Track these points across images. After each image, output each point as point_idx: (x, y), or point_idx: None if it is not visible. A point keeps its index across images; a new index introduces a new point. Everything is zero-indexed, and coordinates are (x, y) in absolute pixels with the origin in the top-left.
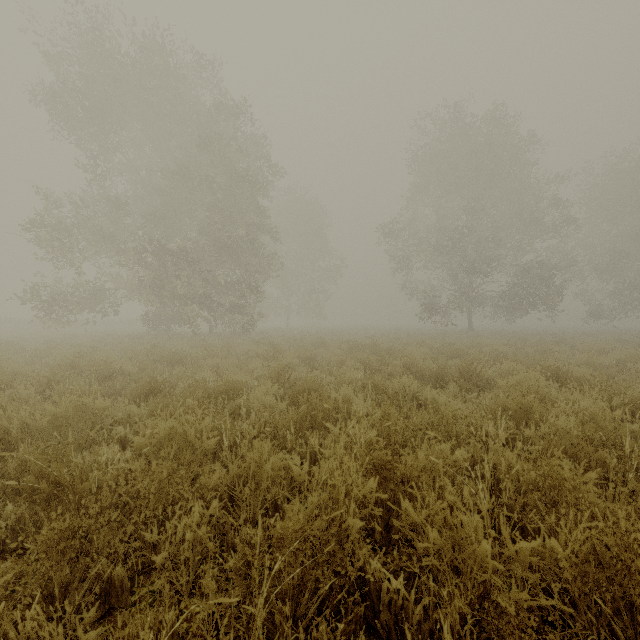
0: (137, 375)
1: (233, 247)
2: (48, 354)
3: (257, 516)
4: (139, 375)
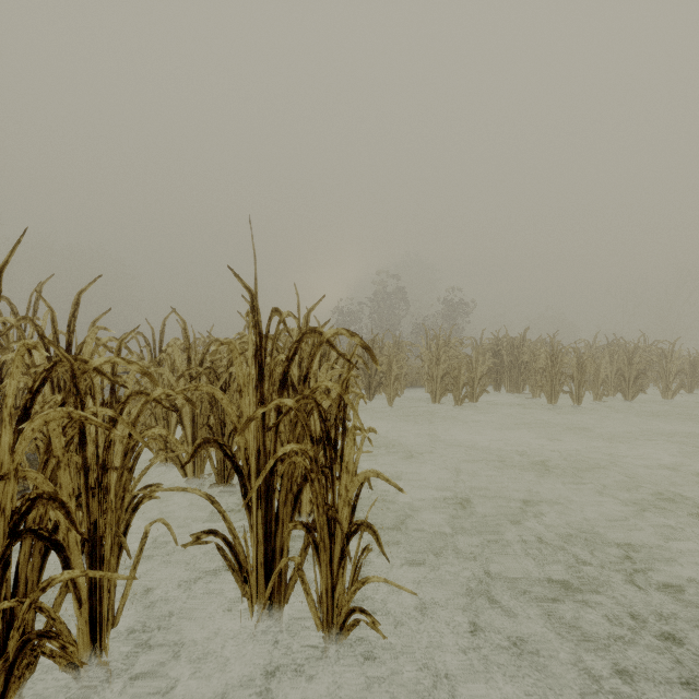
0: None
1: None
2: None
3: None
4: None
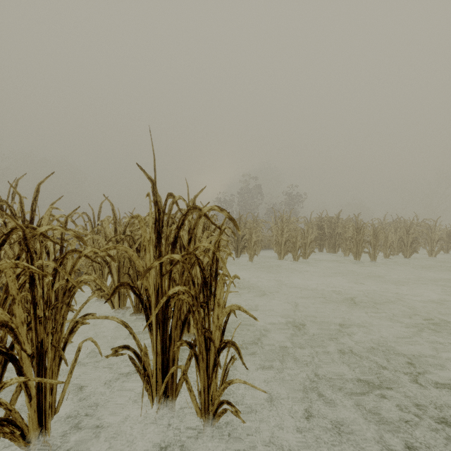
0: None
1: None
2: None
3: None
4: None
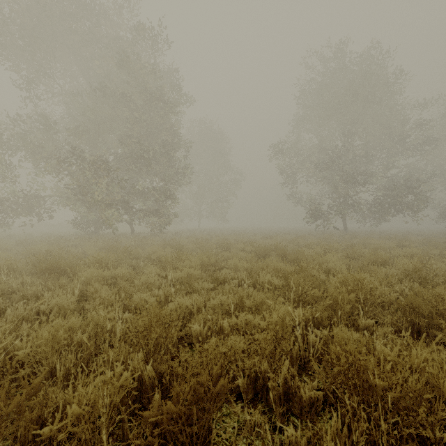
0: None
1: (147, 158)
2: None
3: None
4: None
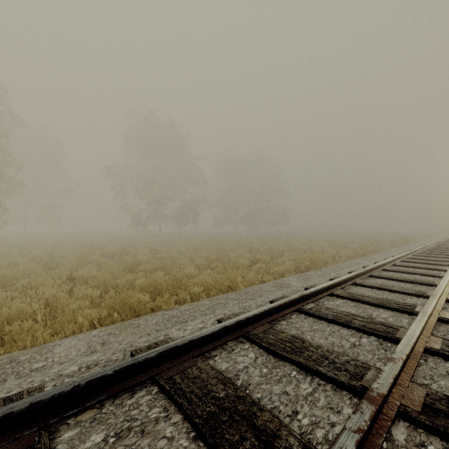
0: None
1: None
2: None
3: None
4: None
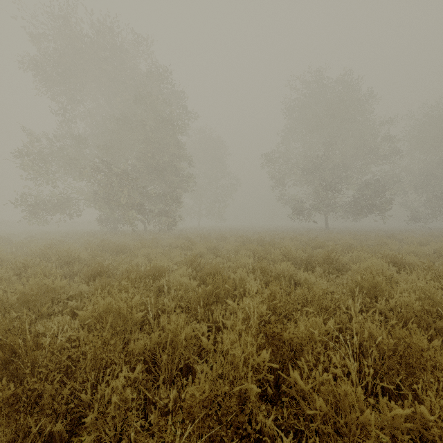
0: (90, 261)
1: (160, 170)
2: (28, 245)
3: (173, 375)
4: (91, 261)
